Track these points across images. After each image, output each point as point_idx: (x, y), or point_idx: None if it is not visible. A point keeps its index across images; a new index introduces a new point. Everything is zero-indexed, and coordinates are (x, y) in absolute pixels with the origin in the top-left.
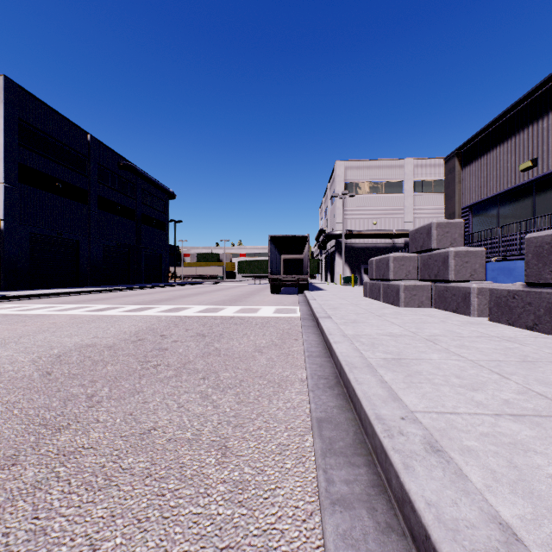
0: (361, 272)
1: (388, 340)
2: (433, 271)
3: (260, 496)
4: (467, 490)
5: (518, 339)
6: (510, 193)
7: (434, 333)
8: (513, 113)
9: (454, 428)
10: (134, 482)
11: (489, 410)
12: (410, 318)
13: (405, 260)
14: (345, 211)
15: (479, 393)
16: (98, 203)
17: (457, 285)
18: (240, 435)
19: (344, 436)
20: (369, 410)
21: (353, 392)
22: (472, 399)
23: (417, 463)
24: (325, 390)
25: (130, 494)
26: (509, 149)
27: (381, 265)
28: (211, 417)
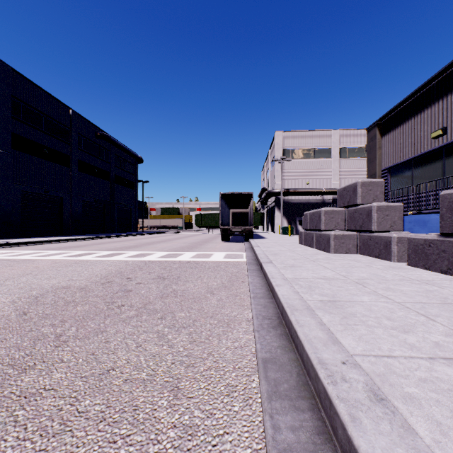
0: (296, 224)
1: (323, 283)
2: (358, 222)
3: (208, 443)
4: (417, 448)
5: (436, 282)
6: (423, 157)
7: (362, 276)
8: (426, 89)
9: (393, 373)
10: (87, 427)
11: (423, 353)
12: (340, 263)
13: (335, 213)
14: (283, 173)
15: (411, 335)
16: (79, 166)
17: (379, 234)
18: (191, 375)
19: (288, 378)
20: (311, 353)
21: (295, 334)
22: (405, 342)
23: (363, 414)
24: (269, 330)
25: (83, 441)
26: (422, 120)
27: (314, 217)
28: (166, 357)
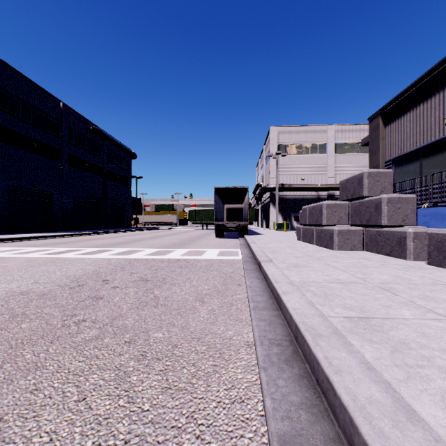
0: (291, 220)
1: (340, 289)
2: (365, 217)
3: None
4: None
5: None
6: (433, 146)
7: (384, 279)
8: (437, 72)
9: None
10: None
11: None
12: (350, 262)
13: (337, 207)
14: (278, 168)
15: None
16: (69, 160)
17: (391, 229)
18: None
19: None
20: None
21: (327, 384)
22: None
23: None
24: (281, 367)
25: None
26: (433, 105)
27: (314, 212)
28: (118, 426)
